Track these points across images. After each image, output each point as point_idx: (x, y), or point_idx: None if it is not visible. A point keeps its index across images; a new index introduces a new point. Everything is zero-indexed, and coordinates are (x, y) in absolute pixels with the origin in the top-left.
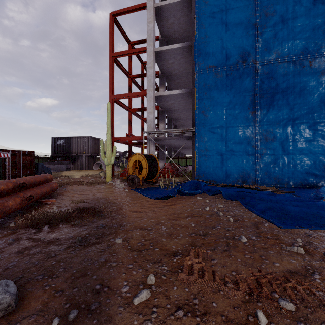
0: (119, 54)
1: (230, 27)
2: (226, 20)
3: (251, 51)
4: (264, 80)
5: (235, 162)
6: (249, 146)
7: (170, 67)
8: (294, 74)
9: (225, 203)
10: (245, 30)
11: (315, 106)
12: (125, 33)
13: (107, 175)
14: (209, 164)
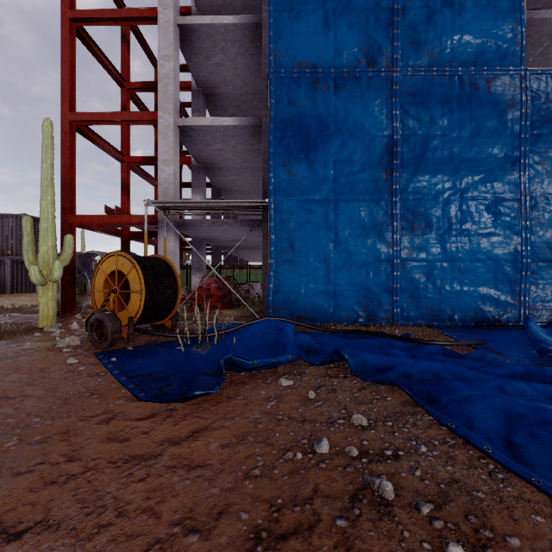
0: (88, 14)
1: None
2: None
3: (383, 42)
4: (409, 107)
5: (354, 277)
6: (380, 242)
7: (216, 74)
8: (461, 102)
9: (365, 403)
10: None
11: (496, 169)
12: None
13: (42, 310)
14: (299, 281)
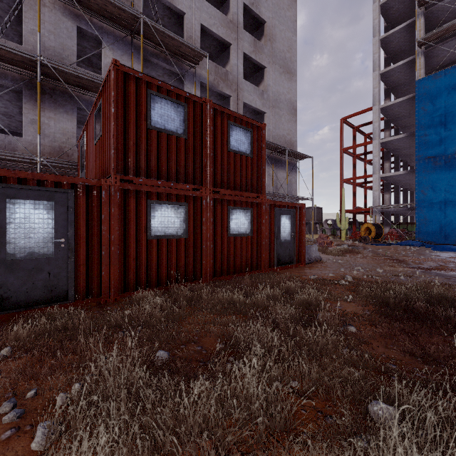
0: (348, 148)
1: (448, 126)
2: (444, 121)
3: None
4: None
5: (453, 228)
6: None
7: (396, 146)
8: None
9: (421, 248)
10: None
11: None
12: (350, 123)
13: (342, 236)
14: (428, 230)
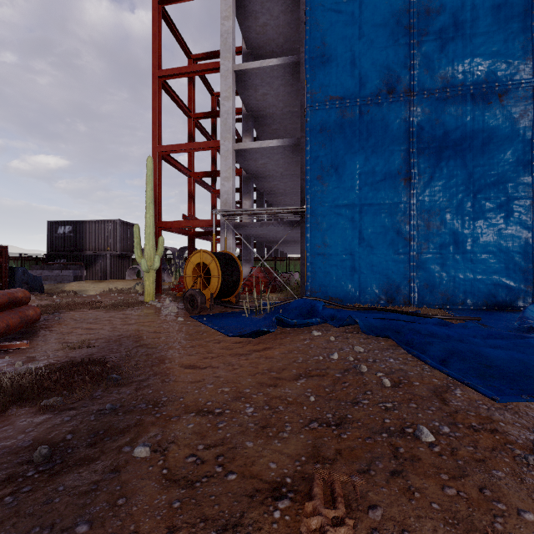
0: (170, 72)
1: (367, 30)
2: (359, 17)
3: (402, 73)
4: (425, 124)
5: (376, 267)
6: (398, 238)
7: (262, 101)
8: (474, 116)
9: (366, 344)
10: (391, 36)
11: (508, 171)
12: (181, 38)
13: (146, 290)
14: (330, 270)
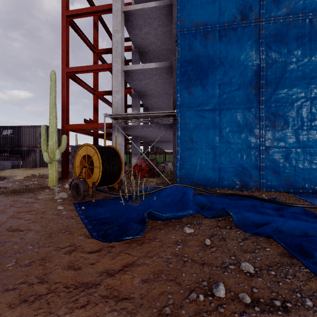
0: (75, 12)
1: None
2: None
3: (253, 3)
4: (272, 44)
5: (232, 158)
6: (250, 136)
7: (145, 39)
8: (311, 37)
9: (249, 252)
10: None
11: None
12: None
13: (50, 177)
14: (196, 161)
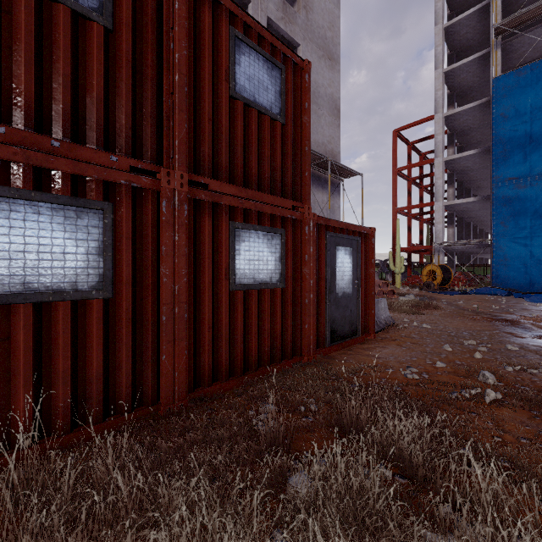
0: (403, 168)
1: (536, 138)
2: (530, 131)
3: None
4: None
5: None
6: None
7: (462, 166)
8: None
9: (509, 298)
10: None
11: None
12: (404, 138)
13: (397, 282)
14: (509, 273)
